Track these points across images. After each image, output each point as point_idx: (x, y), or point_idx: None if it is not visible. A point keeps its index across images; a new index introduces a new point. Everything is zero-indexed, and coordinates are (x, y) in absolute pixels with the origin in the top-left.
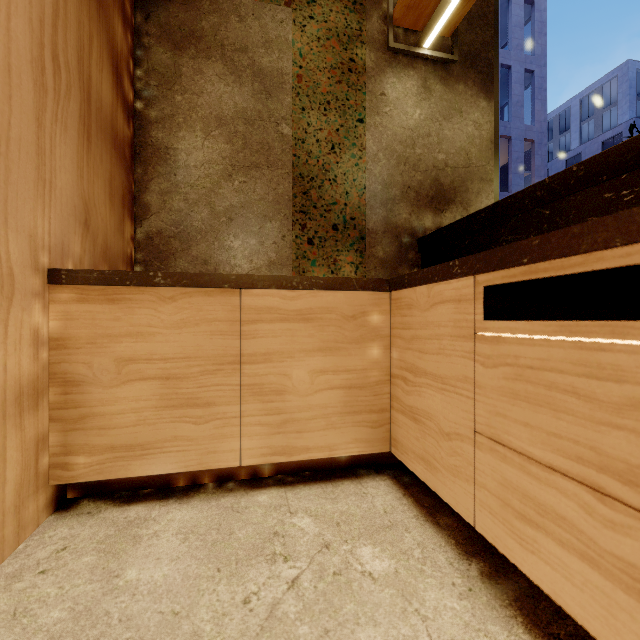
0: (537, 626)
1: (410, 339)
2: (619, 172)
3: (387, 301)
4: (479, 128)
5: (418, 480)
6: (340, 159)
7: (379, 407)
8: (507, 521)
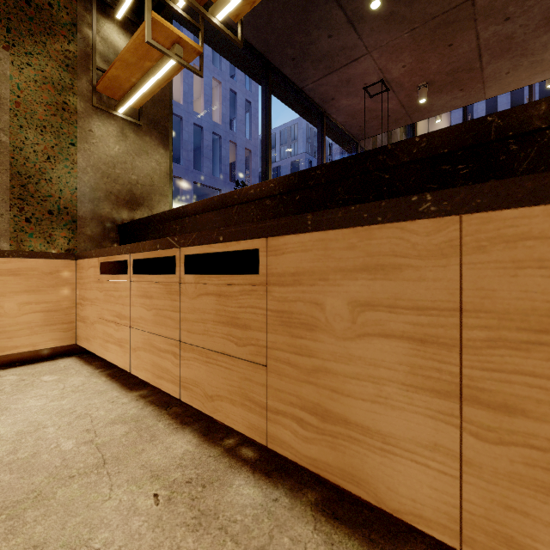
0: (111, 376)
1: (83, 284)
2: (175, 219)
3: (74, 265)
4: (160, 165)
5: (92, 355)
6: (55, 167)
7: (69, 321)
8: (104, 345)
